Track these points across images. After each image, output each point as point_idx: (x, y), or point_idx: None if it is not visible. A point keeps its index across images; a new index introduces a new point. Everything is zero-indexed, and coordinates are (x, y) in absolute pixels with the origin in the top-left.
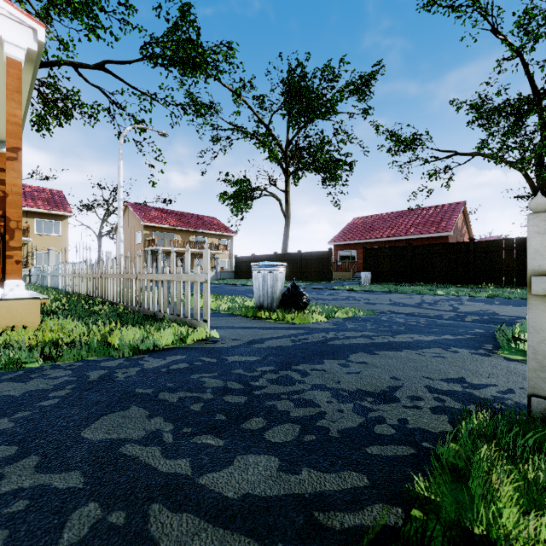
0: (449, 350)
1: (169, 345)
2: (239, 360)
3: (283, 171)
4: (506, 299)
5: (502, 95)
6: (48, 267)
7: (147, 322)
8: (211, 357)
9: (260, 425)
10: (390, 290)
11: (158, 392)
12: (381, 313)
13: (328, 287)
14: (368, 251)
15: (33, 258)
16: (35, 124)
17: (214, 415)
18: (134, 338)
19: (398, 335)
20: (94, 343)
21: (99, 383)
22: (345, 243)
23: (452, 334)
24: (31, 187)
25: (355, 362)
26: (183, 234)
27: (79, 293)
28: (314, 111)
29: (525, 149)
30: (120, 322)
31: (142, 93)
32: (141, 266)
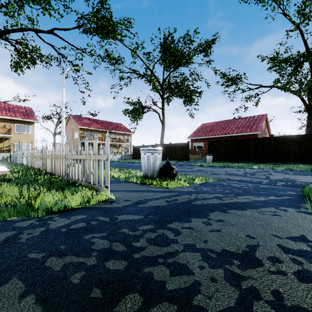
0: (280, 209)
1: (78, 205)
2: (126, 219)
3: (161, 97)
4: (296, 171)
5: (287, 53)
6: (19, 152)
7: (66, 188)
8: (105, 217)
9: (135, 306)
10: (224, 165)
11: (47, 257)
12: (222, 180)
13: (187, 163)
14: (210, 142)
15: (14, 146)
16: (13, 67)
17: (90, 289)
18: (50, 201)
19: (239, 197)
20: (20, 205)
21: (0, 246)
22: (197, 138)
23: (275, 196)
24: (13, 105)
25: (214, 220)
26: (103, 133)
27: (34, 168)
28: (179, 61)
29: (302, 83)
30: (48, 188)
31: (76, 48)
32: (68, 150)
